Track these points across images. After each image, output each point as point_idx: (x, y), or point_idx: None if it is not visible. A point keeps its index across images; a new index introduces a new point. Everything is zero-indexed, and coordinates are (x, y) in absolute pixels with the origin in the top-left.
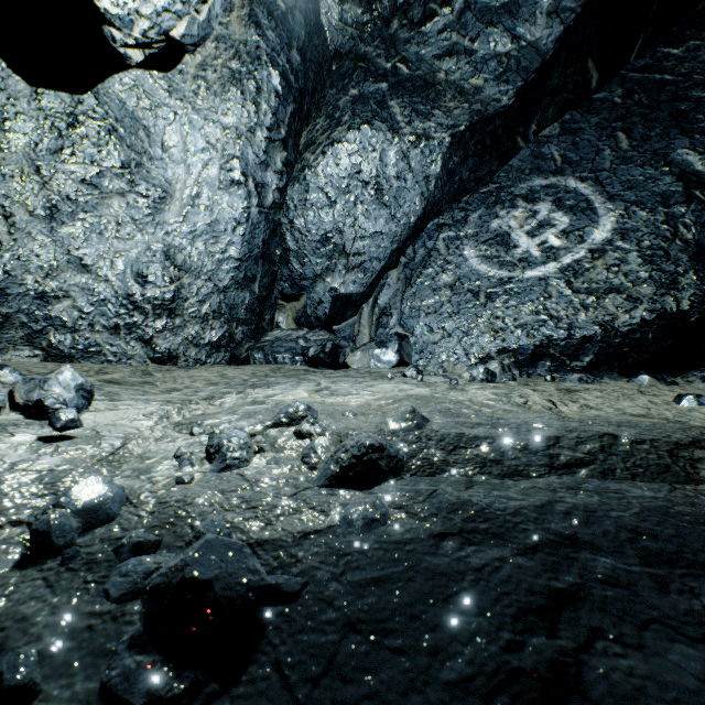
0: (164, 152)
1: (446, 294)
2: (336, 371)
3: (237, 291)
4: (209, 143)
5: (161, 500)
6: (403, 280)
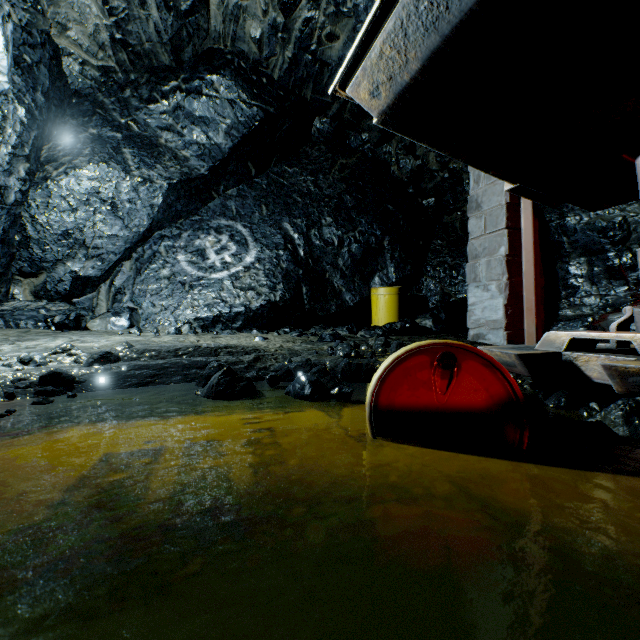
0: None
1: (165, 283)
2: (81, 332)
3: None
4: None
5: (15, 374)
6: (135, 270)
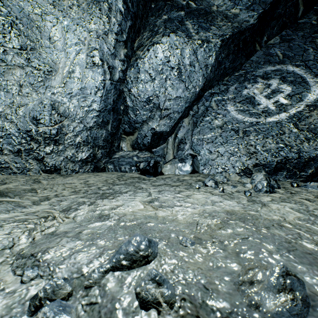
0: (51, 43)
1: (218, 131)
2: (158, 179)
3: (98, 129)
4: (80, 40)
5: None
6: (192, 123)
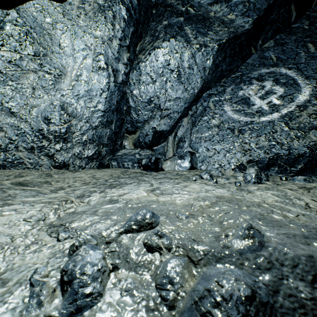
0: (61, 49)
1: (215, 130)
2: (158, 174)
3: (102, 128)
4: (87, 45)
5: None
6: (191, 123)
